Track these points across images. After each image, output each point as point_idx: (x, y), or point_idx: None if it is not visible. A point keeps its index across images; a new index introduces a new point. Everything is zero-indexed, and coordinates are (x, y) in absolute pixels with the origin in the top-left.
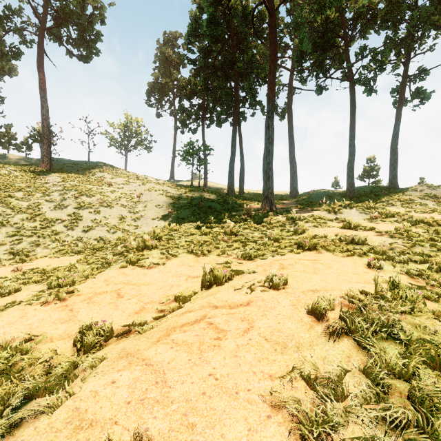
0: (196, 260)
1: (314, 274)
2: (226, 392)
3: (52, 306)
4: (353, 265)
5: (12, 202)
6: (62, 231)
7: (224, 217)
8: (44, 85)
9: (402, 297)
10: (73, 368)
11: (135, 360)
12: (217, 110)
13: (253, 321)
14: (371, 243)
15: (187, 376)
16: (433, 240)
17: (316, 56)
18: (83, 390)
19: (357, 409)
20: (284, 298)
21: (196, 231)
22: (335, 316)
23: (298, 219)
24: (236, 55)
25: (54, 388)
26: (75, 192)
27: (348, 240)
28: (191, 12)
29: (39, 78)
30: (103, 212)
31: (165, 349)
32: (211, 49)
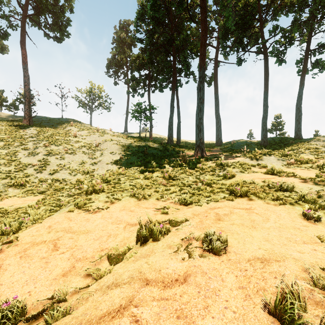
0: (137, 204)
1: (253, 229)
2: None
3: None
4: (289, 216)
5: None
6: (32, 174)
7: (164, 162)
8: (26, 59)
9: None
10: None
11: None
12: None
13: (192, 321)
14: (298, 190)
15: None
16: None
17: (237, 34)
18: None
19: None
20: (229, 271)
21: (139, 175)
22: None
23: (226, 165)
24: (174, 35)
25: None
26: (46, 142)
27: (276, 187)
28: (138, 1)
29: (22, 53)
30: (67, 158)
31: None
32: (154, 31)
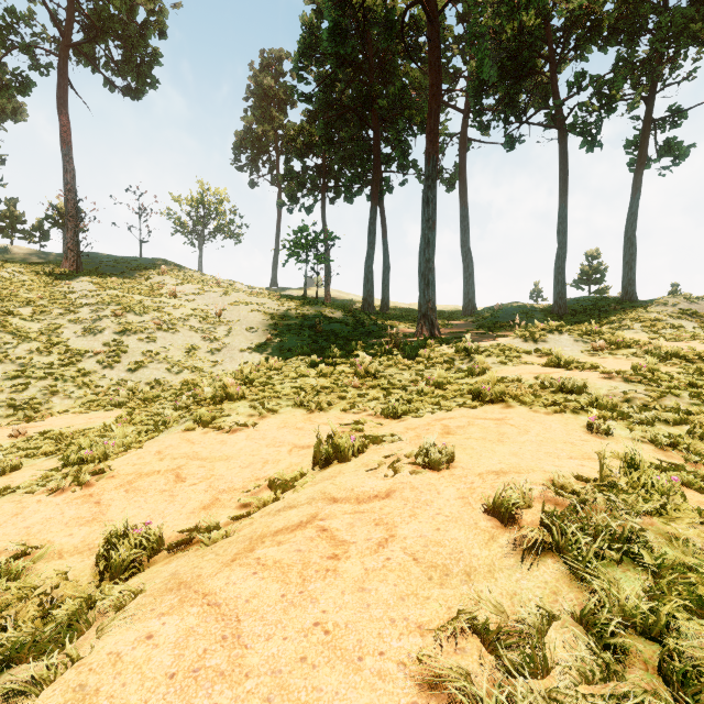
0: (308, 419)
1: (499, 444)
2: (342, 657)
3: (67, 497)
4: (564, 428)
5: (15, 323)
6: (94, 371)
7: (355, 347)
8: (68, 136)
9: (646, 485)
10: (87, 609)
11: (191, 596)
12: (346, 176)
13: (394, 526)
14: (594, 391)
15: (276, 626)
16: (695, 385)
17: (505, 89)
18: (97, 651)
19: (570, 695)
20: (449, 484)
21: (309, 371)
22: (532, 519)
23: (475, 351)
24: (376, 87)
25: (47, 646)
26: (116, 307)
27: (555, 387)
28: (303, 18)
29: (60, 124)
30: (160, 339)
31: (243, 576)
32: (336, 78)
